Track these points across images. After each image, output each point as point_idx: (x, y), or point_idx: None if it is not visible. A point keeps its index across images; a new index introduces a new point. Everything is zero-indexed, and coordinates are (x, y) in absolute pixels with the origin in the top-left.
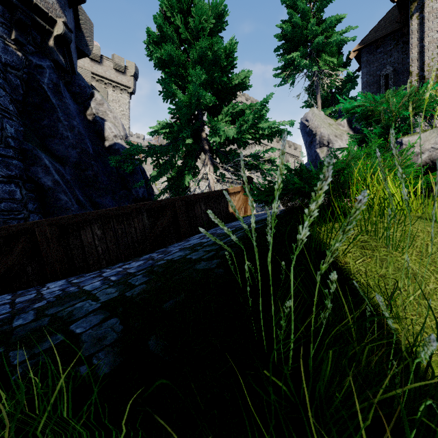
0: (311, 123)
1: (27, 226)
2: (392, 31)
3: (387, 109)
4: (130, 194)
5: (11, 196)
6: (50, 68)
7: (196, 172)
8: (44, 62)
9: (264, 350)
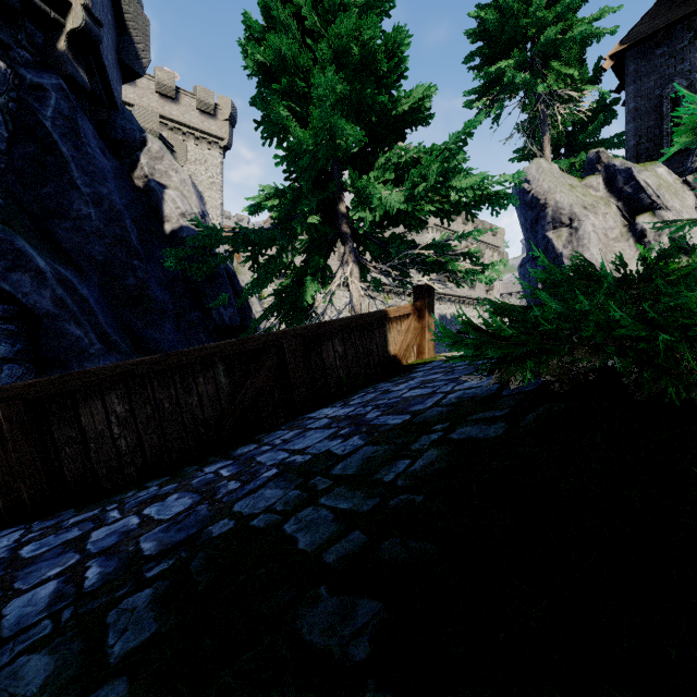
0: (535, 185)
1: None
2: (687, 13)
3: None
4: (208, 318)
5: None
6: (59, 90)
7: (327, 278)
8: (47, 79)
9: None
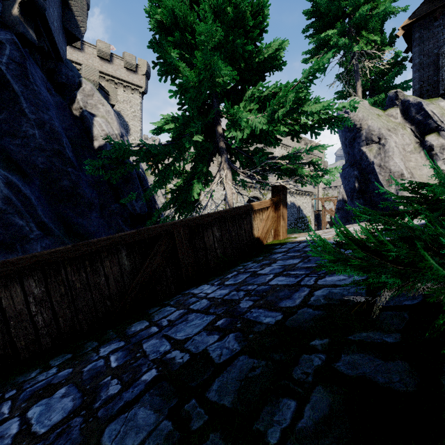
0: (352, 115)
1: None
2: None
3: None
4: (124, 208)
5: None
6: (12, 43)
7: (208, 180)
8: (3, 35)
9: None
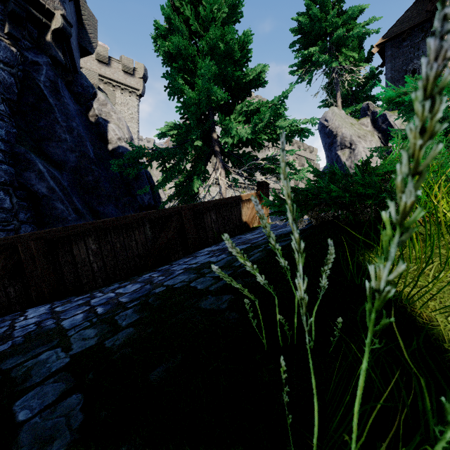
0: (330, 123)
1: (8, 241)
2: (420, 21)
3: (445, 95)
4: (135, 201)
5: None
6: (48, 65)
7: (206, 177)
8: (41, 58)
9: None
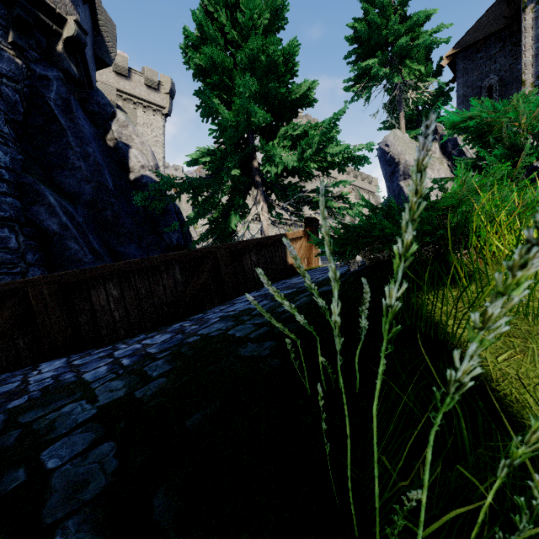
0: (392, 149)
1: (17, 286)
2: (497, 29)
3: (514, 120)
4: (161, 240)
5: (3, 244)
6: (59, 80)
7: (245, 212)
8: (51, 72)
9: (354, 531)
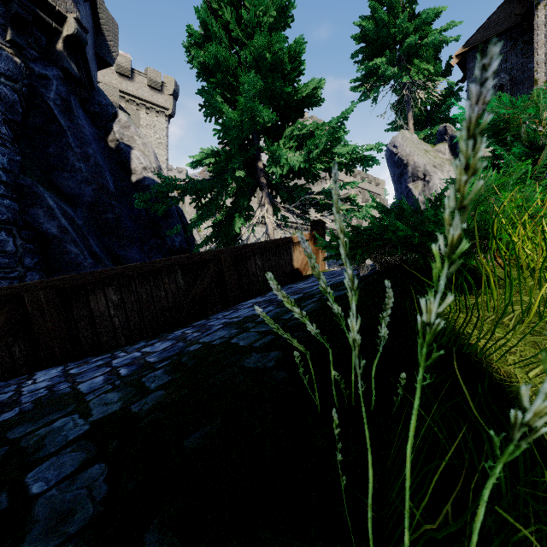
0: (400, 150)
1: (13, 291)
2: (509, 27)
3: (534, 116)
4: (164, 243)
5: (0, 247)
6: (58, 79)
7: (250, 215)
8: (50, 71)
9: None
